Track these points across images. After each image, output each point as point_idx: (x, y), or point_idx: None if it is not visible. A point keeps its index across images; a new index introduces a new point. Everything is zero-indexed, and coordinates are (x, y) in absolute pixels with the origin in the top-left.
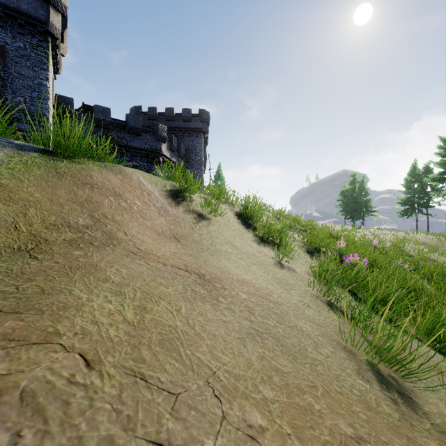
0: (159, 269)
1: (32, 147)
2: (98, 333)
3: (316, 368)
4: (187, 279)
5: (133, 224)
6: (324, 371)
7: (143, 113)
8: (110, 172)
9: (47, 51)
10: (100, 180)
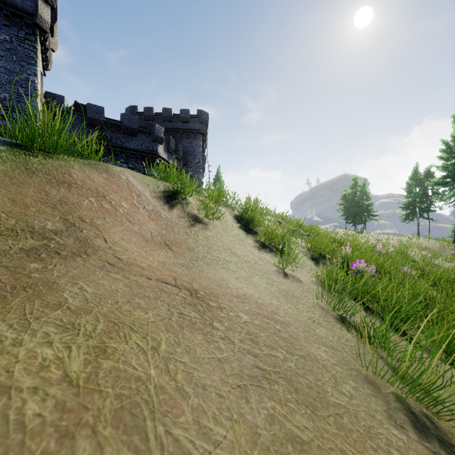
0: (140, 285)
1: (1, 140)
2: (3, 413)
3: (342, 421)
4: (175, 297)
5: (116, 228)
6: (352, 423)
7: (139, 114)
8: (94, 170)
9: (35, 45)
10: (81, 178)
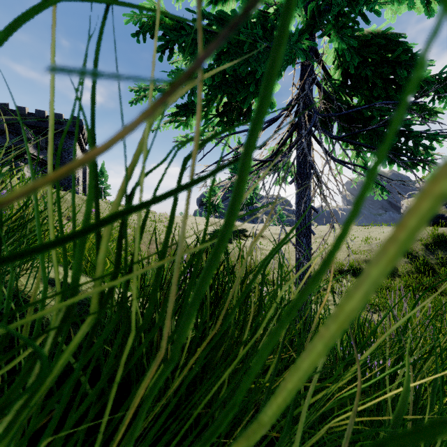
0: None
1: None
2: None
3: None
4: None
5: None
6: None
7: (10, 111)
8: None
9: None
10: None
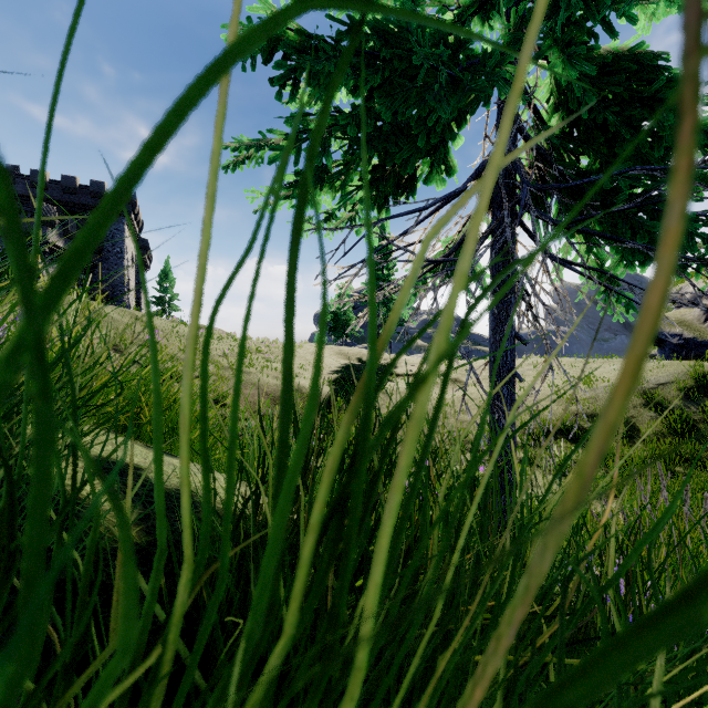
0: None
1: None
2: None
3: None
4: None
5: None
6: None
7: (22, 177)
8: None
9: None
10: None
